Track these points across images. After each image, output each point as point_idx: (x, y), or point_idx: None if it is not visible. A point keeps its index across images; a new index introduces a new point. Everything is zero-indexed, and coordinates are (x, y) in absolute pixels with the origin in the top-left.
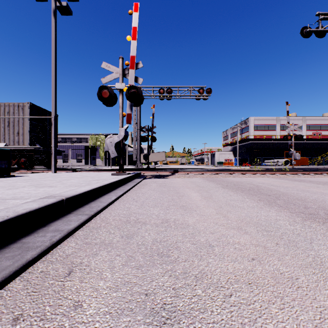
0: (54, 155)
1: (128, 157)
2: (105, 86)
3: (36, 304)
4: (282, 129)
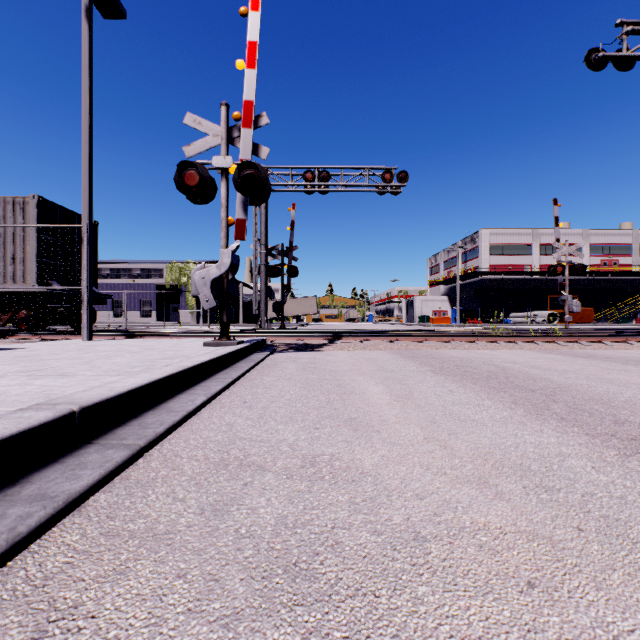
0: (87, 304)
1: (243, 307)
2: (190, 162)
3: None
4: (544, 254)
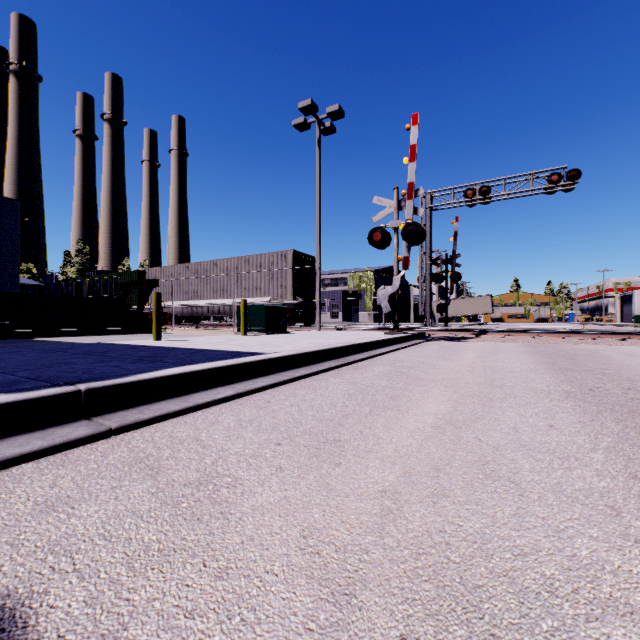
0: (319, 310)
1: (414, 308)
2: (376, 228)
3: (359, 368)
4: None
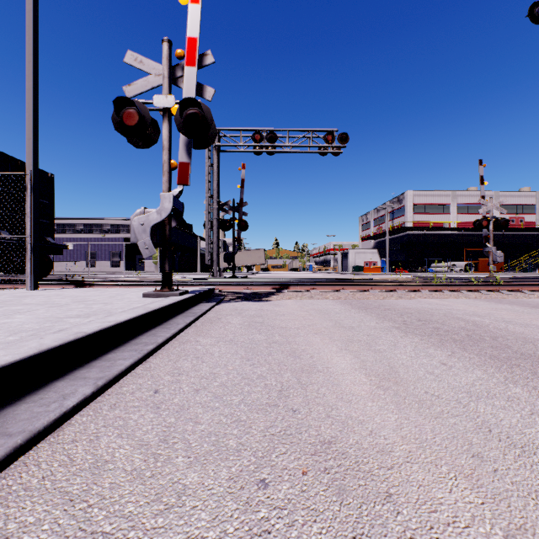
0: (31, 253)
1: (201, 258)
2: (128, 98)
3: None
4: (460, 212)
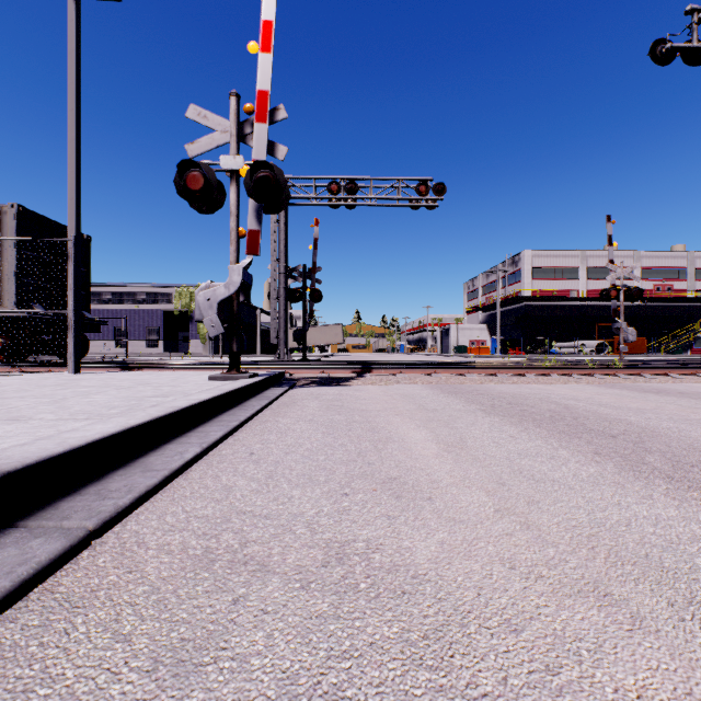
0: (74, 331)
1: (261, 336)
2: (193, 161)
3: None
4: (592, 278)
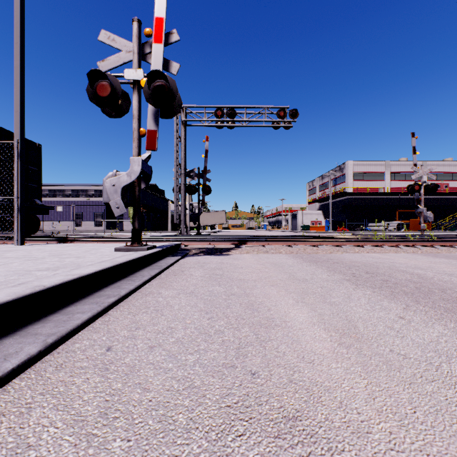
0: (18, 212)
1: (171, 219)
2: (100, 71)
3: None
4: (393, 179)
